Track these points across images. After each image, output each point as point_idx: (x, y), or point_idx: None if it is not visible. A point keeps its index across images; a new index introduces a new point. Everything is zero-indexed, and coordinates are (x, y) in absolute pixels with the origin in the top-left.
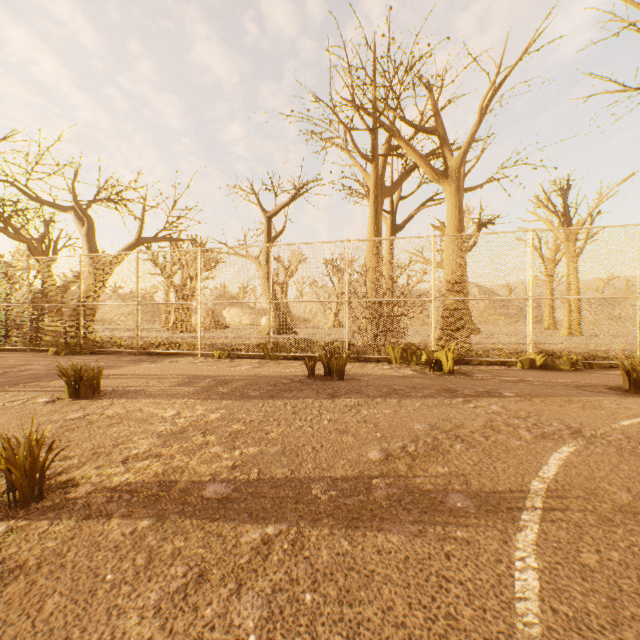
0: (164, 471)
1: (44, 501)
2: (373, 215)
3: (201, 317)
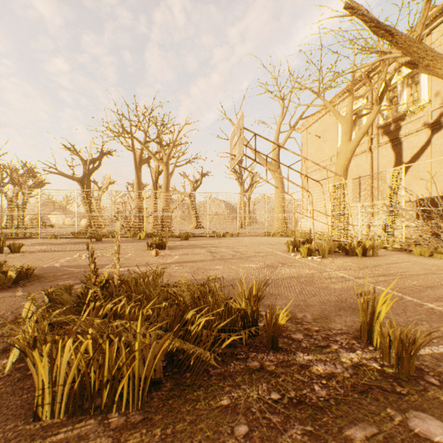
0: (43, 251)
1: (21, 253)
2: (136, 173)
3: (30, 219)
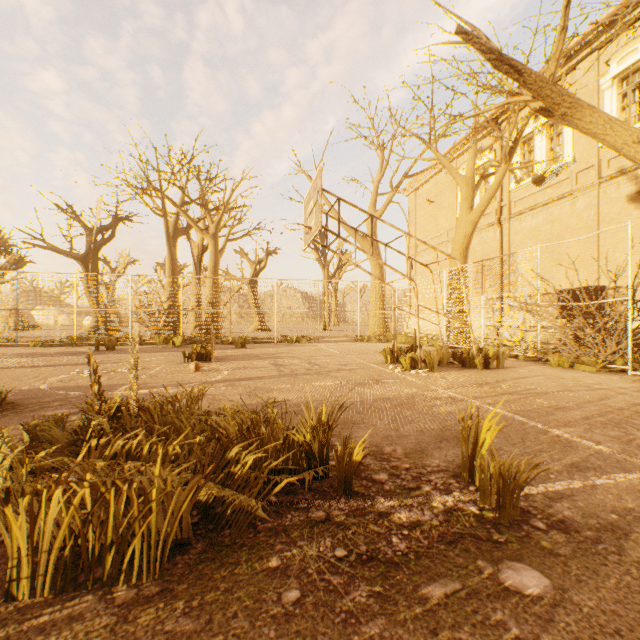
0: (22, 365)
1: None
2: (168, 249)
3: (2, 317)
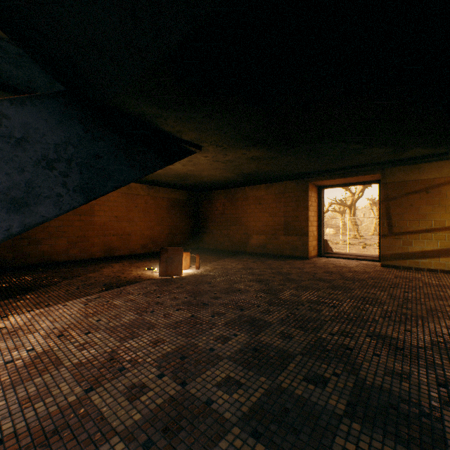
0: None
1: None
2: None
3: None
